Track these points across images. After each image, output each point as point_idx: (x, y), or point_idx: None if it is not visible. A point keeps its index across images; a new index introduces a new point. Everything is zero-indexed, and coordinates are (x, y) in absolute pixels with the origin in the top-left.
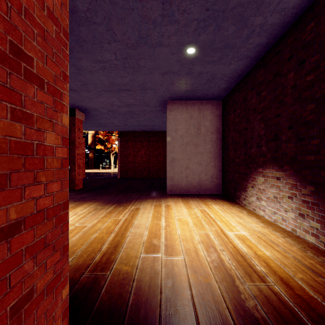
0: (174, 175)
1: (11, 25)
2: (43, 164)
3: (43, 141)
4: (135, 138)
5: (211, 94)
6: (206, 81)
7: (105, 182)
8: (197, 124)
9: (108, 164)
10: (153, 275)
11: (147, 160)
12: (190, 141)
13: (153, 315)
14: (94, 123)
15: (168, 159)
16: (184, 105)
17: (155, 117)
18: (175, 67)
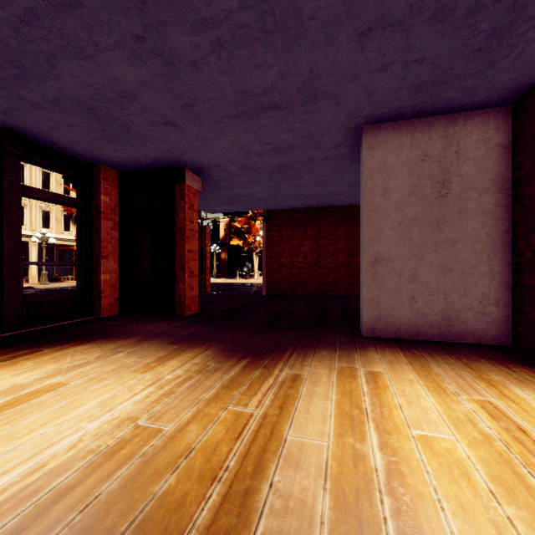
0: (380, 296)
1: None
2: None
3: None
4: (293, 222)
5: (486, 87)
6: (484, 40)
7: (239, 302)
8: (439, 173)
9: (250, 270)
10: None
11: (314, 263)
12: (420, 215)
13: None
14: (221, 196)
15: (366, 258)
16: (404, 132)
17: (333, 174)
18: (399, 1)
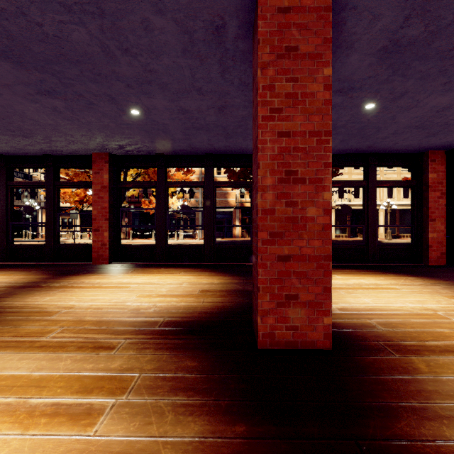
0: None
1: (285, 163)
2: (306, 228)
3: (306, 214)
4: None
5: None
6: None
7: None
8: None
9: None
10: (442, 393)
11: None
12: None
13: (382, 396)
14: None
15: None
16: None
17: None
18: None
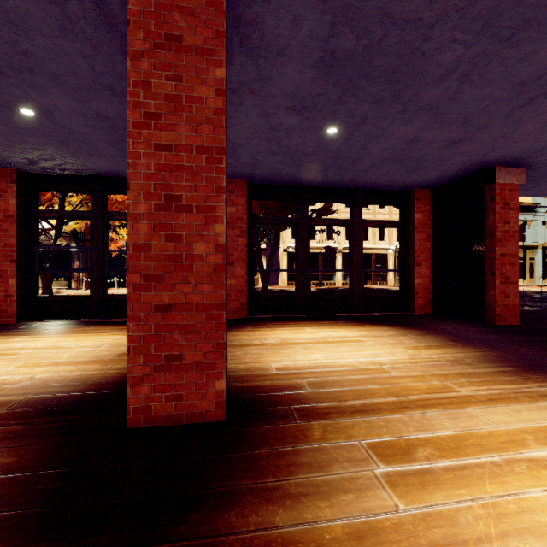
0: None
1: (165, 184)
2: (193, 269)
3: (193, 251)
4: None
5: None
6: None
7: None
8: None
9: None
10: (312, 465)
11: None
12: None
13: (238, 477)
14: None
15: None
16: None
17: None
18: None
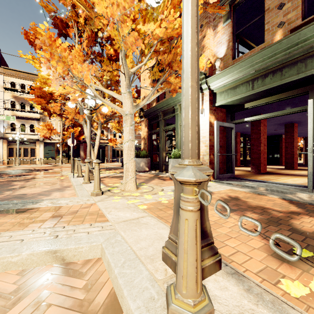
0: None
1: (295, 145)
2: (296, 154)
3: (296, 152)
4: None
5: None
6: None
7: None
8: None
9: None
10: None
11: None
12: None
13: None
14: None
15: None
16: None
17: None
18: None
